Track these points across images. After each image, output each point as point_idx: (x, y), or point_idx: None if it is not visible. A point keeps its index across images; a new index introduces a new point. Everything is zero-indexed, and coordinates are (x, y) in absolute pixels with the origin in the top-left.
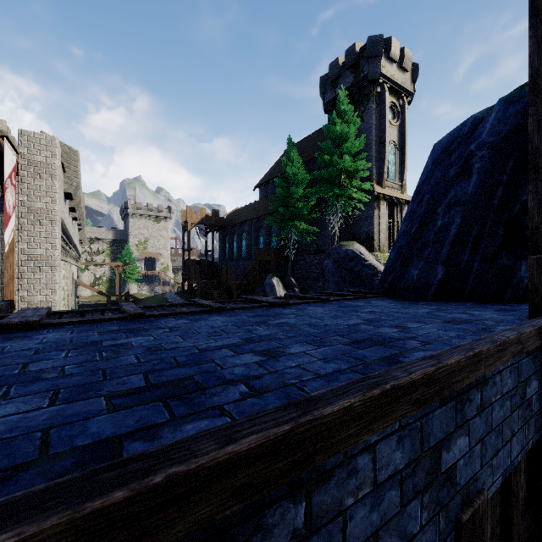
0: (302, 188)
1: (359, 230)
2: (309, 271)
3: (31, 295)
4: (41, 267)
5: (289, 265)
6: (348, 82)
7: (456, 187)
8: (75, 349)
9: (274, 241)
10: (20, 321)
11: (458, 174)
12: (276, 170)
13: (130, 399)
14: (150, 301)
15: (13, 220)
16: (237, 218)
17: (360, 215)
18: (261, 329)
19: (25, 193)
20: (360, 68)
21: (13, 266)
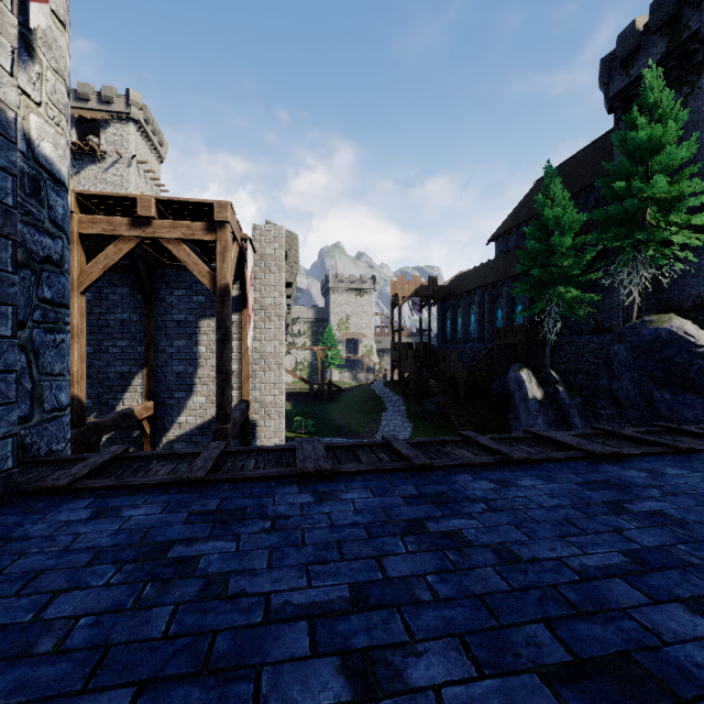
0: (570, 236)
1: (679, 294)
2: (581, 360)
3: (262, 396)
4: (271, 365)
5: (546, 351)
6: (656, 54)
7: None
8: (406, 535)
9: (520, 316)
10: (316, 469)
11: None
12: (521, 213)
13: (581, 694)
14: (354, 391)
15: (252, 321)
16: (462, 285)
17: (681, 268)
18: (633, 529)
19: (258, 290)
20: (681, 23)
21: (248, 365)
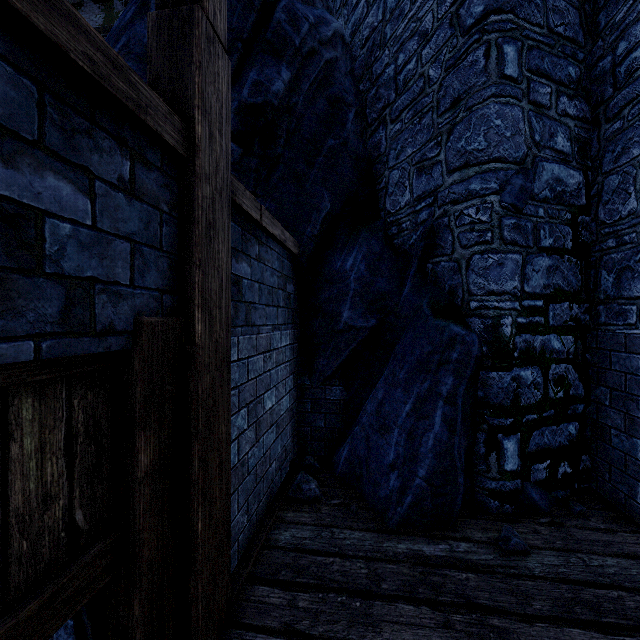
0: None
1: None
2: None
3: None
4: None
5: None
6: (96, 21)
7: (129, 31)
8: None
9: None
10: None
11: (135, 14)
12: None
13: None
14: None
15: None
16: None
17: None
18: None
19: None
20: (114, 10)
21: None
